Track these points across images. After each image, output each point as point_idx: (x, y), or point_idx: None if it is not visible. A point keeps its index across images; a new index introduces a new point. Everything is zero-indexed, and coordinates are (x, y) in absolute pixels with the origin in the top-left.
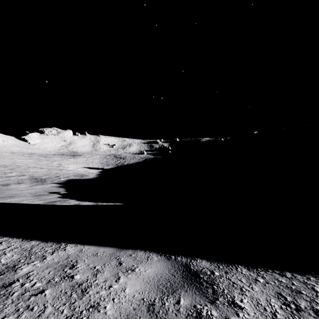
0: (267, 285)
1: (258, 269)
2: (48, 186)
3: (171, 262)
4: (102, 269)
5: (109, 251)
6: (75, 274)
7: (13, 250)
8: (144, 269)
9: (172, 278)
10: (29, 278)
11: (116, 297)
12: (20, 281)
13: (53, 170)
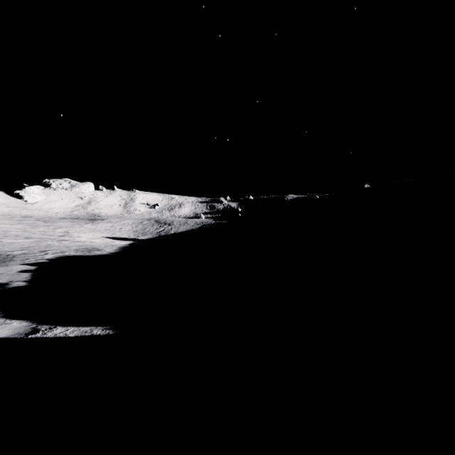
0: None
1: None
2: (3, 270)
3: None
4: None
5: None
6: None
7: None
8: None
9: None
10: None
11: None
12: None
13: (45, 241)
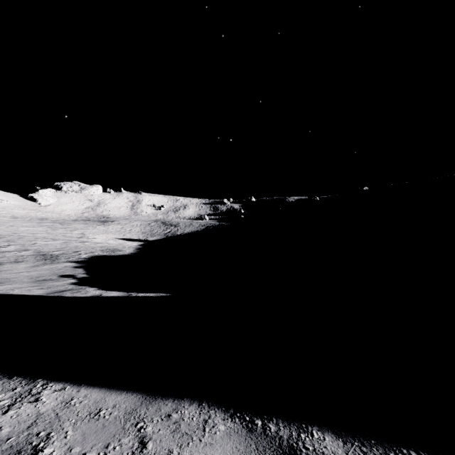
0: None
1: None
2: (60, 266)
3: (256, 440)
4: None
5: (126, 405)
6: None
7: None
8: None
9: None
10: None
11: None
12: None
13: (71, 243)
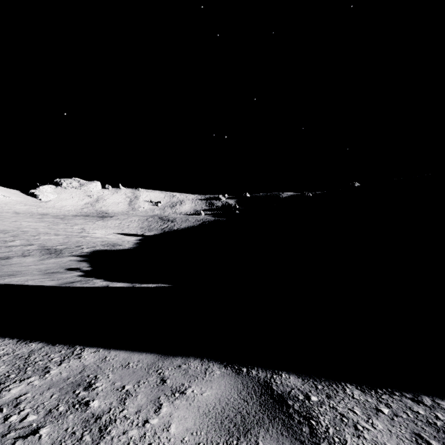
0: (396, 420)
1: (379, 390)
2: (65, 260)
3: (242, 378)
4: (135, 391)
5: (147, 360)
6: (92, 400)
7: (1, 359)
8: (200, 391)
9: (244, 407)
10: (18, 406)
11: (154, 441)
12: (4, 411)
13: (72, 238)
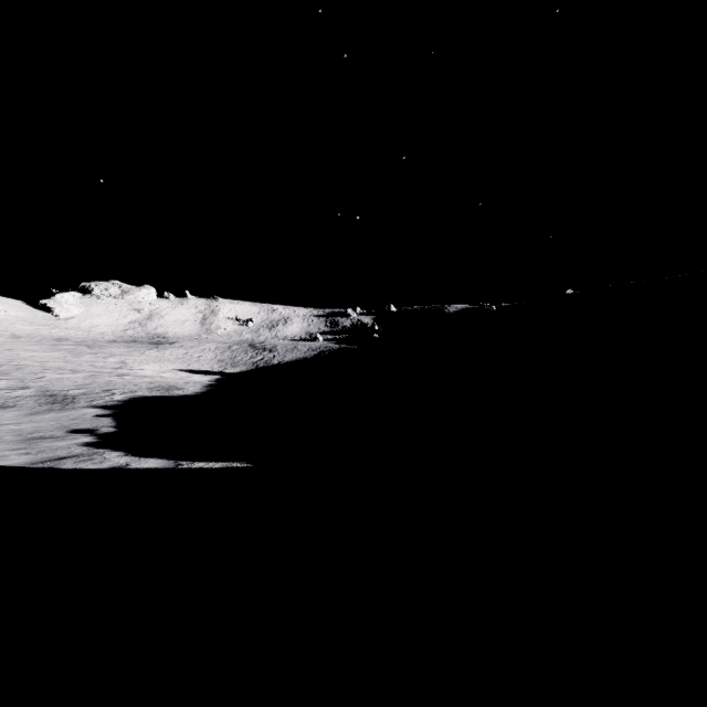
0: None
1: None
2: (75, 414)
3: None
4: None
5: None
6: None
7: None
8: None
9: None
10: None
11: None
12: None
13: (101, 376)
